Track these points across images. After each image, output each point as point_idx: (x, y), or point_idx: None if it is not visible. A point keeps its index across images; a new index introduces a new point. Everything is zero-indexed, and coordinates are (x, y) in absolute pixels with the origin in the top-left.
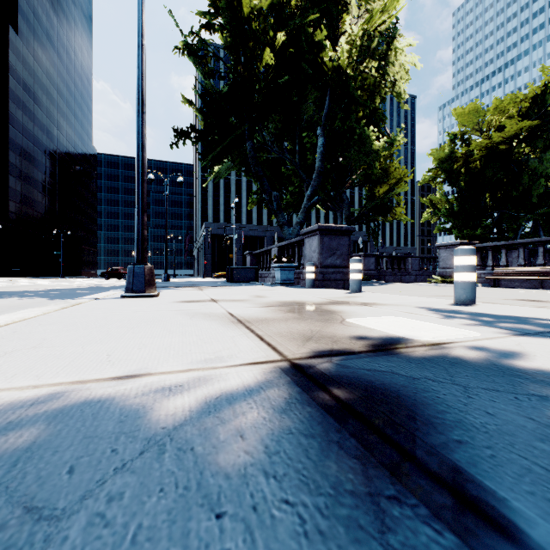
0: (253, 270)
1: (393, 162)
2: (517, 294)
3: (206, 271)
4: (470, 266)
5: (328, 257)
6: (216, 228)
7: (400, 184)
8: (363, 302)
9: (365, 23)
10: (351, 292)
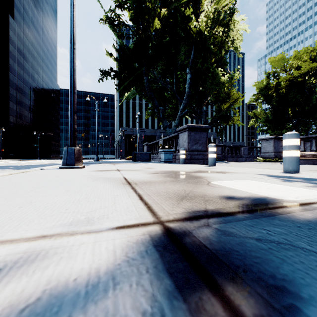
0: (148, 154)
1: (232, 89)
2: (315, 168)
3: (122, 156)
4: (295, 146)
5: (194, 145)
6: (127, 130)
7: (236, 102)
8: (219, 171)
9: (216, 4)
10: (209, 166)
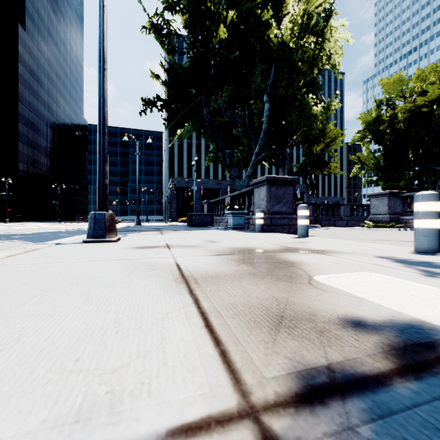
0: (209, 216)
1: (328, 124)
2: None
3: (172, 217)
4: (434, 213)
5: (275, 204)
6: (180, 182)
7: (334, 142)
8: (318, 250)
9: (306, 3)
10: (298, 237)
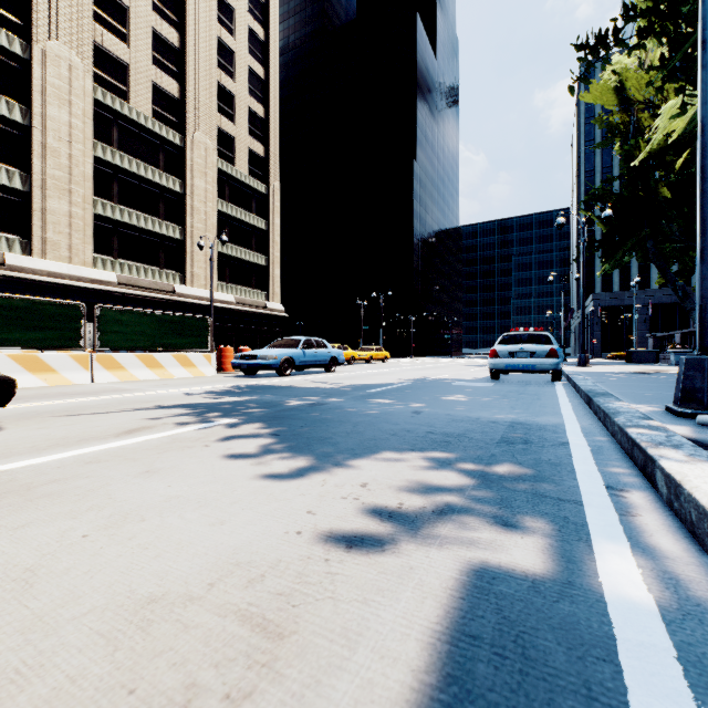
0: (652, 353)
1: None
2: None
3: (594, 351)
4: None
5: None
6: (607, 298)
7: None
8: None
9: None
10: None
